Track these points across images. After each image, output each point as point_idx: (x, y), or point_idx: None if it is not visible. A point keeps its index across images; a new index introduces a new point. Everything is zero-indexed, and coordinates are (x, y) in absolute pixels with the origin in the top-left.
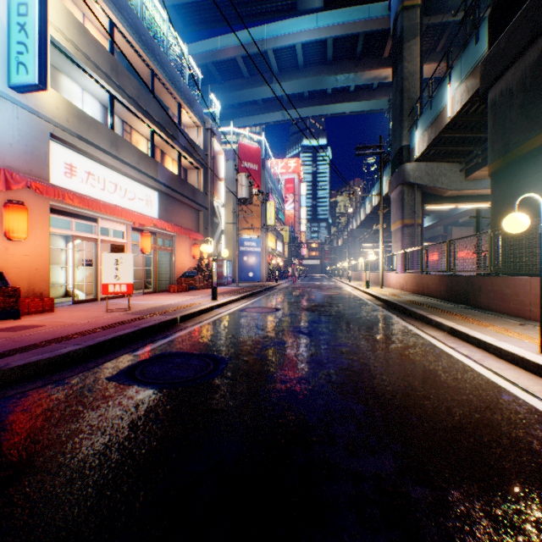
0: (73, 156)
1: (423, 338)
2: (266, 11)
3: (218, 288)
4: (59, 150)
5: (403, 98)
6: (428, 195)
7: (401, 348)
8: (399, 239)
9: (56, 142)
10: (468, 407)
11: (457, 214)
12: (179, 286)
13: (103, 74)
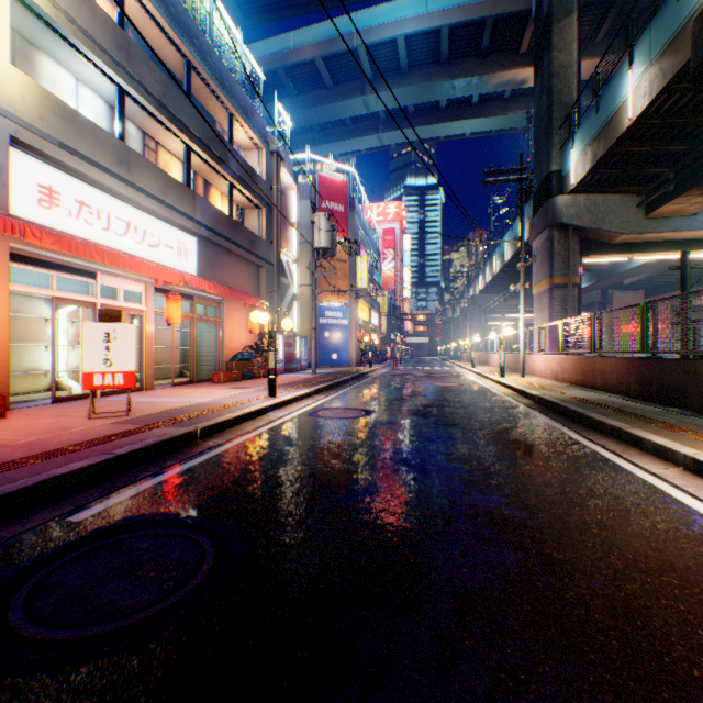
0: (53, 175)
1: (644, 481)
2: None
3: (287, 376)
4: (29, 164)
5: (552, 103)
6: (588, 242)
7: (617, 512)
8: (546, 305)
9: (22, 152)
10: None
11: (625, 272)
12: (226, 374)
13: (105, 54)
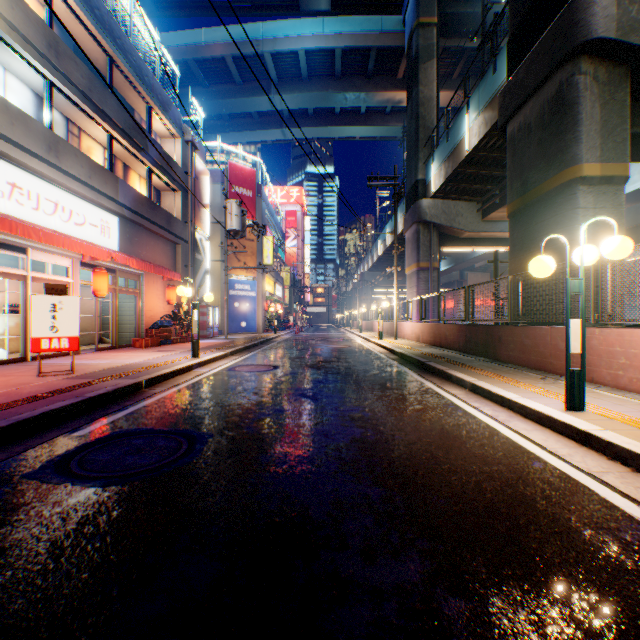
0: None
1: (443, 397)
2: (262, 5)
3: (202, 341)
4: None
5: (419, 126)
6: (444, 236)
7: (421, 410)
8: (414, 284)
9: None
10: (499, 481)
11: (474, 258)
12: (148, 340)
13: (36, 51)
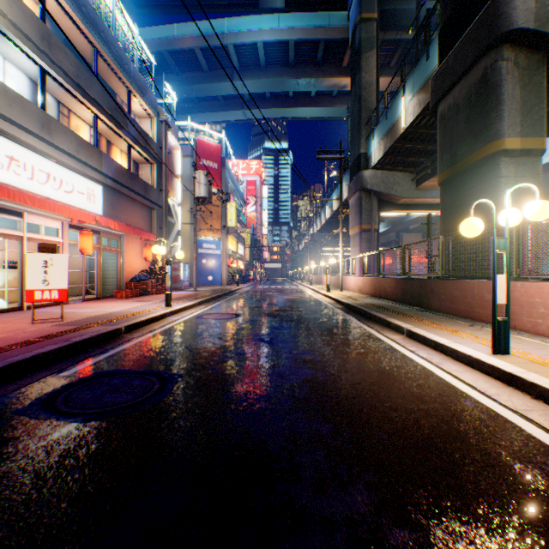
0: None
1: (384, 342)
2: (226, 3)
3: (174, 293)
4: None
5: (361, 107)
6: (383, 202)
7: (365, 354)
8: (357, 243)
9: None
10: (436, 418)
11: (409, 221)
12: (127, 291)
13: (31, 42)
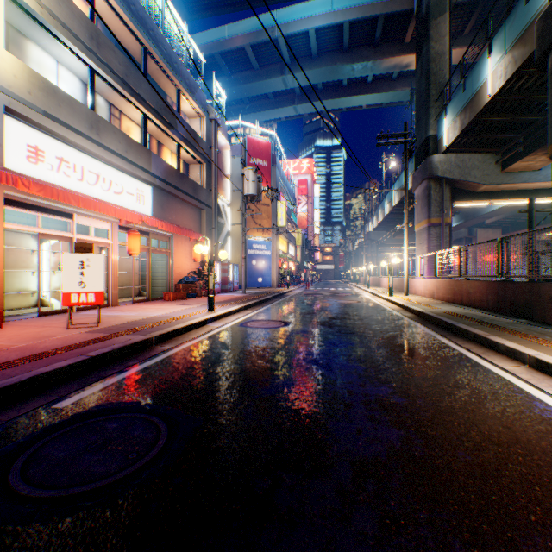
0: (39, 137)
1: (498, 376)
2: None
3: (222, 295)
4: (19, 128)
5: (429, 82)
6: (457, 190)
7: (477, 399)
8: (424, 240)
9: (14, 119)
10: None
11: (486, 214)
12: (175, 293)
13: (79, 42)
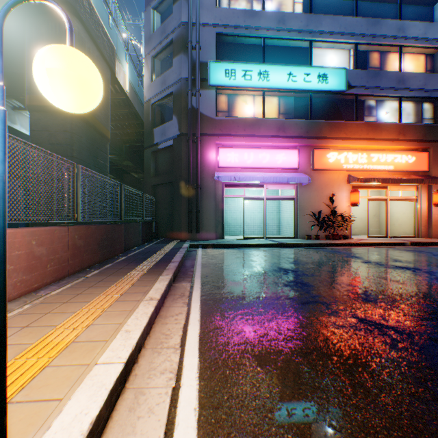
0: None
1: None
2: None
3: None
4: None
5: None
6: None
7: None
8: None
9: None
10: (257, 337)
11: None
12: None
13: None
